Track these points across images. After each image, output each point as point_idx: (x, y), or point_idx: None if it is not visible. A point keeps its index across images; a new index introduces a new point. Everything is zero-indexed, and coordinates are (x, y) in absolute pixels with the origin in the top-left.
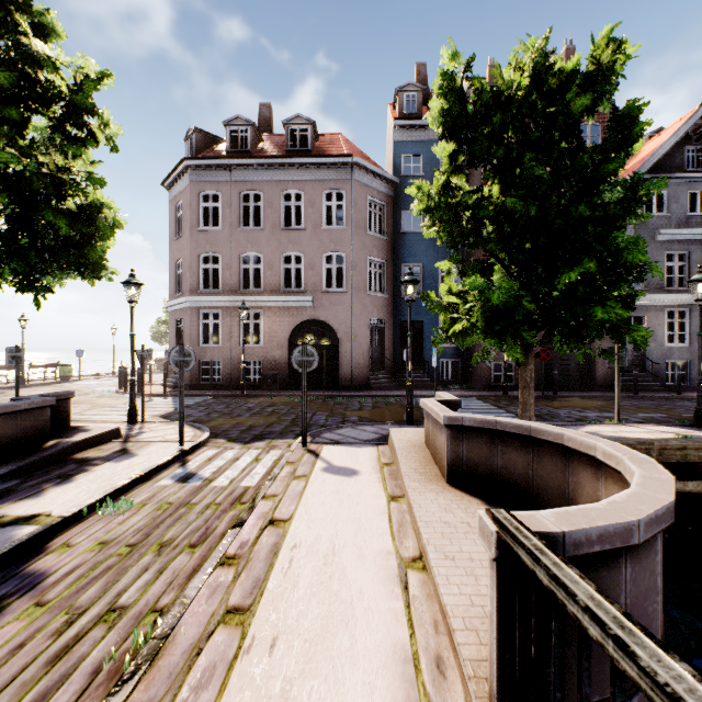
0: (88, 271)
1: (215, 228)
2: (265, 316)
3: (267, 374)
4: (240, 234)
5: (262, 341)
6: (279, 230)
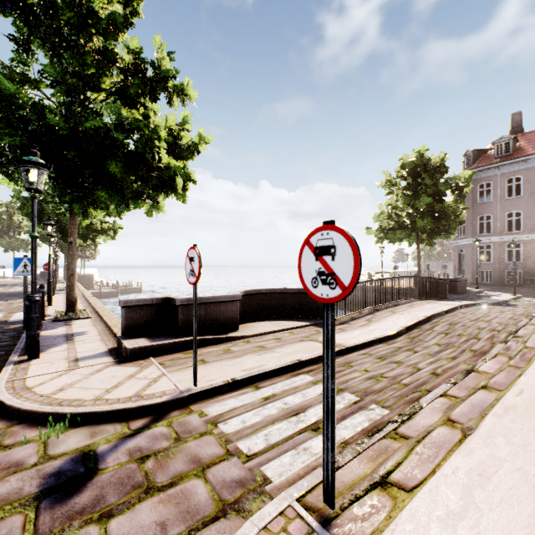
0: (446, 236)
1: (487, 201)
2: (524, 245)
3: (525, 278)
4: (505, 201)
5: (521, 260)
6: (534, 195)
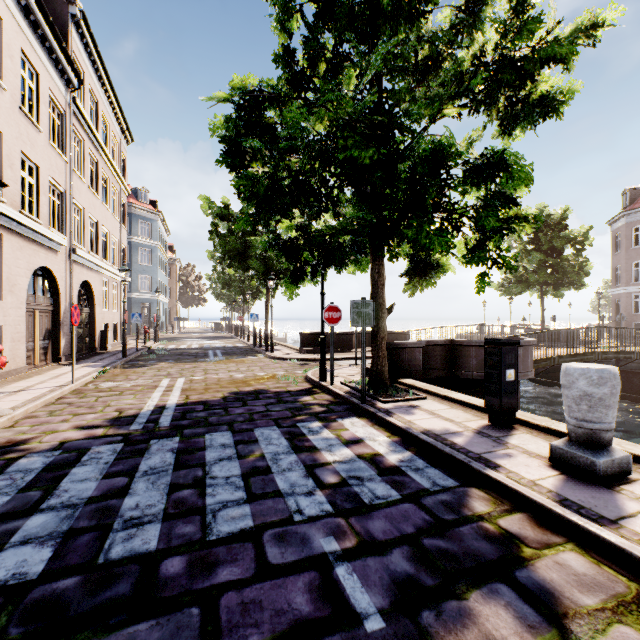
0: (576, 287)
1: None
2: None
3: None
4: None
5: None
6: None
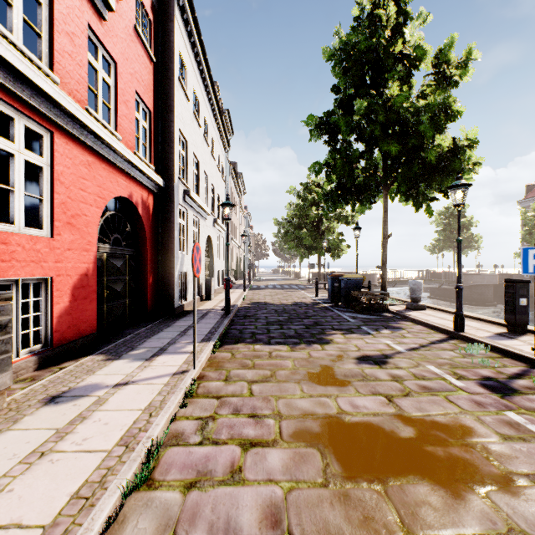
0: (475, 248)
1: None
2: None
3: None
4: None
5: None
6: None
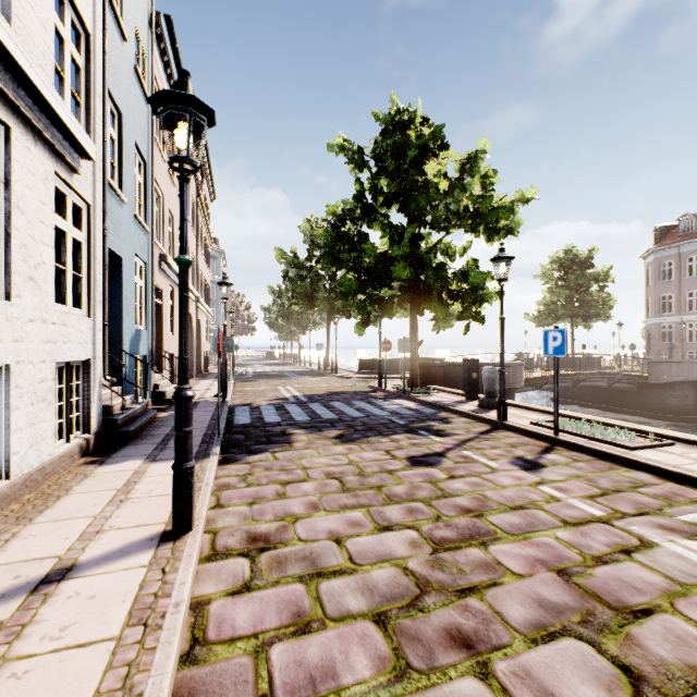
0: (603, 319)
1: (669, 280)
2: None
3: None
4: (685, 281)
5: None
6: None
